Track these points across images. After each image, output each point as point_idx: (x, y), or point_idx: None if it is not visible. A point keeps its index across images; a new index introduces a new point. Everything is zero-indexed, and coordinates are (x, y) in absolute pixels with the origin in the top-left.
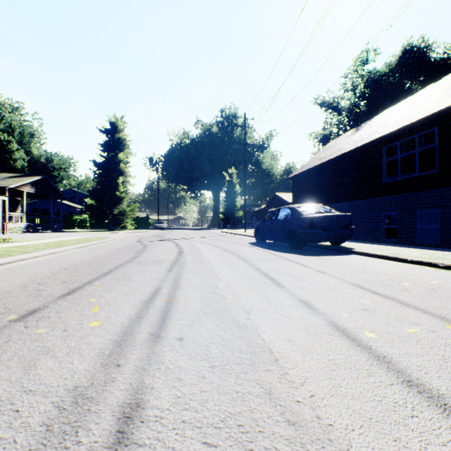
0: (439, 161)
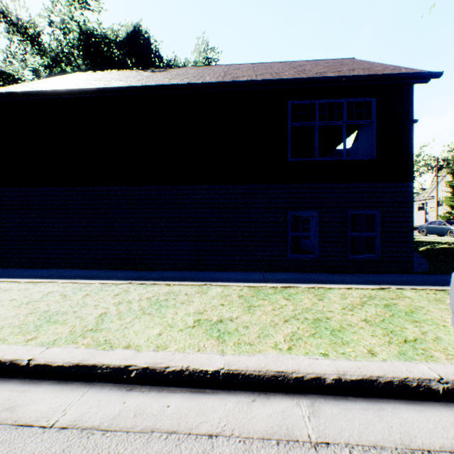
0: (377, 145)
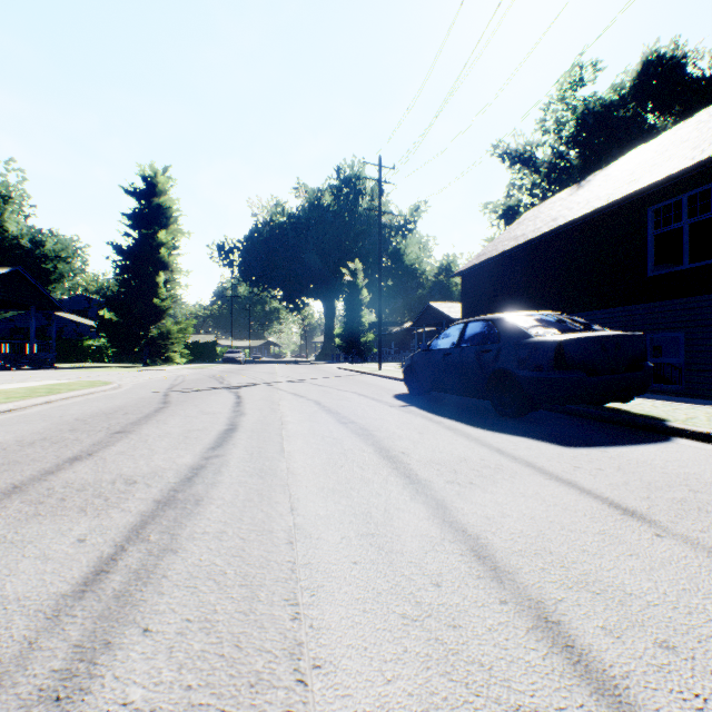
0: None
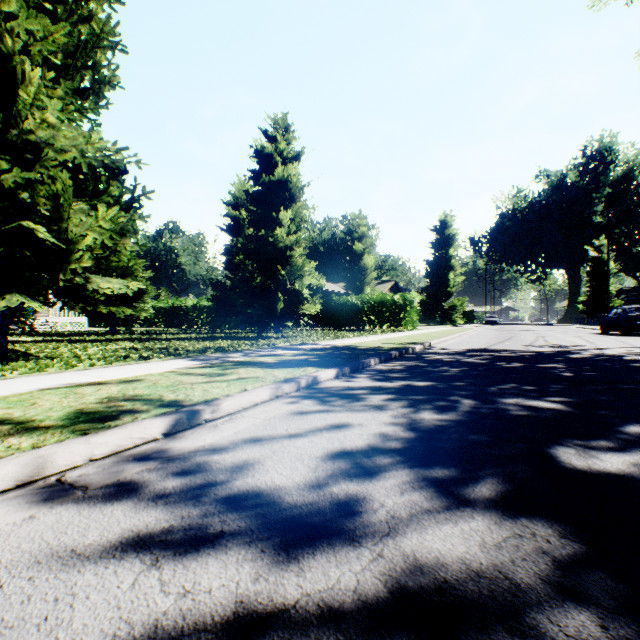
0: None
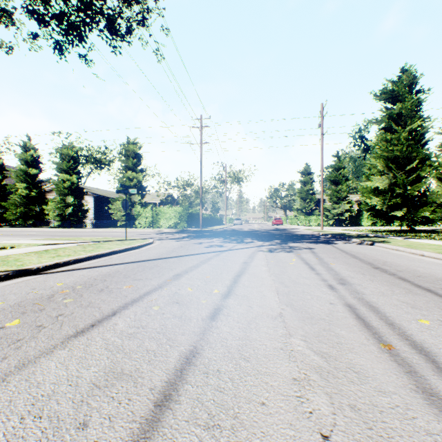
0: None
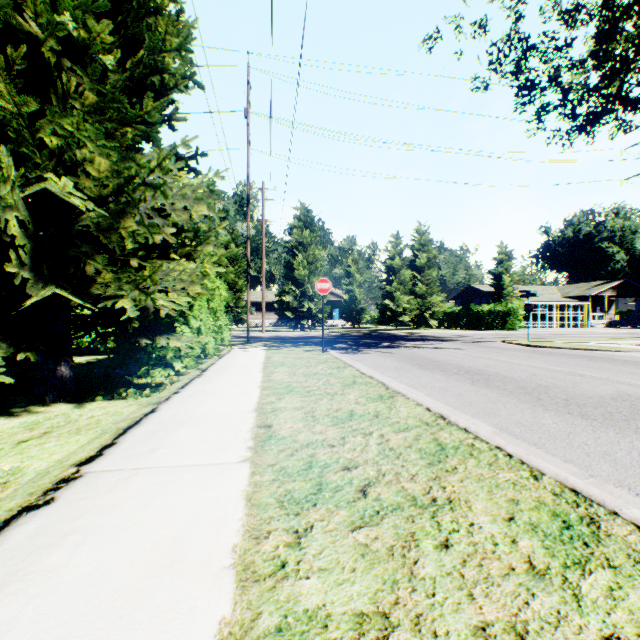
0: None
